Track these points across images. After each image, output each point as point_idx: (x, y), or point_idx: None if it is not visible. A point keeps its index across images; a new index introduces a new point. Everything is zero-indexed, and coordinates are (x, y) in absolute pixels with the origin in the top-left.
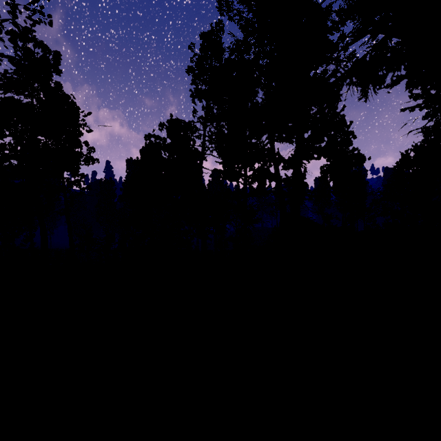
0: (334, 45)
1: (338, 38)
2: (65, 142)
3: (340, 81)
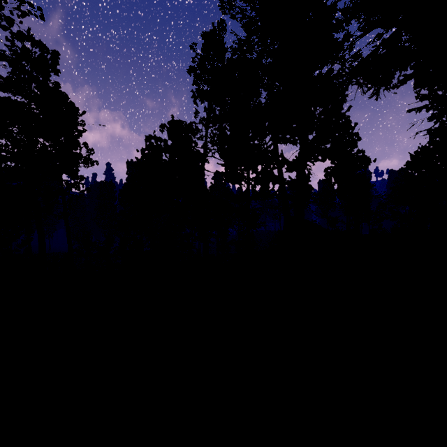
0: (340, 43)
1: (343, 37)
2: (63, 143)
3: (345, 81)
